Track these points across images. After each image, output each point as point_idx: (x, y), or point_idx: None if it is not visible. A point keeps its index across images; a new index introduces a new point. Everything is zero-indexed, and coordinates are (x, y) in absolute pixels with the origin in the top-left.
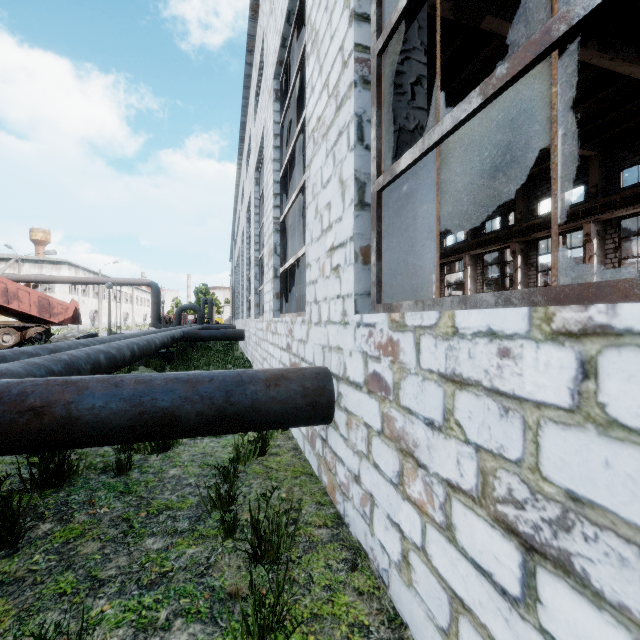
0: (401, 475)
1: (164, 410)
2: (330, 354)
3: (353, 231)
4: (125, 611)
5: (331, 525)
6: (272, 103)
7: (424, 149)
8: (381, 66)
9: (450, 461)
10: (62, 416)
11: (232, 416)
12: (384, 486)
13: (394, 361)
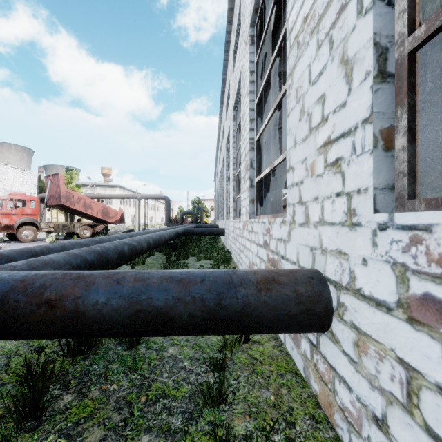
0: None
1: (158, 310)
2: (324, 257)
3: (370, 110)
4: None
5: None
6: (248, 47)
7: None
8: None
9: None
10: (71, 310)
11: (223, 320)
12: None
13: None
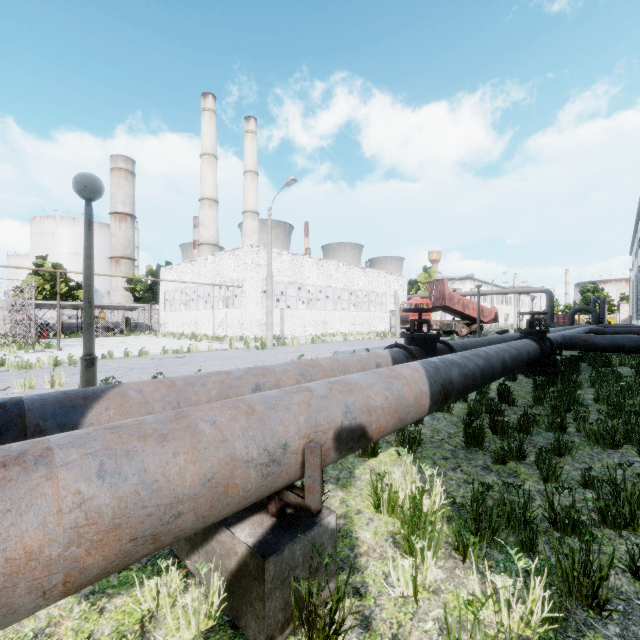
0: None
1: (619, 343)
2: None
3: None
4: None
5: None
6: None
7: None
8: None
9: None
10: (591, 342)
11: None
12: None
13: None
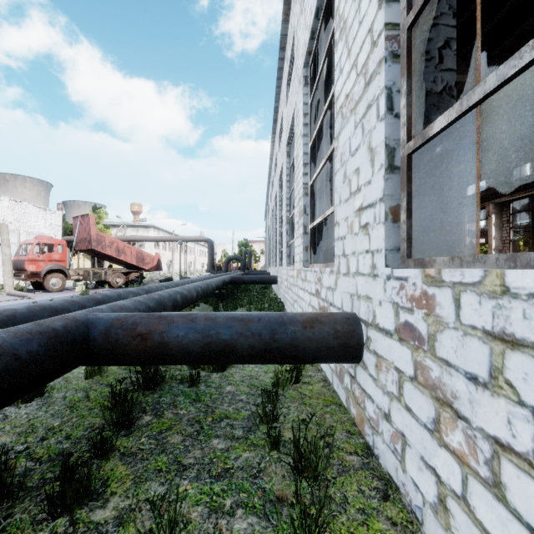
0: (437, 422)
1: (225, 342)
2: (358, 302)
3: (383, 193)
4: (201, 493)
5: (361, 454)
6: (302, 88)
7: (462, 110)
8: (411, 39)
9: (498, 419)
10: (158, 341)
11: (276, 350)
12: (417, 429)
13: (429, 314)
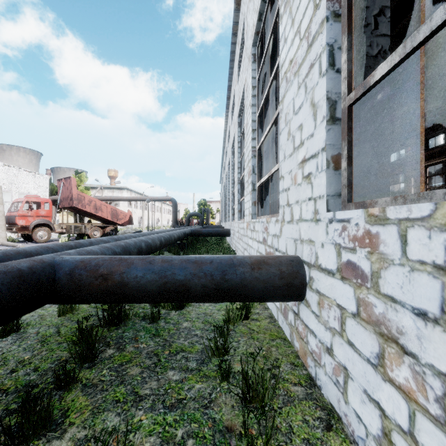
0: (381, 357)
1: (180, 282)
2: (302, 246)
3: (325, 143)
4: (155, 423)
5: (304, 384)
6: (251, 64)
7: (405, 53)
8: None
9: None
10: (118, 281)
11: (226, 289)
12: (360, 363)
13: (372, 252)
